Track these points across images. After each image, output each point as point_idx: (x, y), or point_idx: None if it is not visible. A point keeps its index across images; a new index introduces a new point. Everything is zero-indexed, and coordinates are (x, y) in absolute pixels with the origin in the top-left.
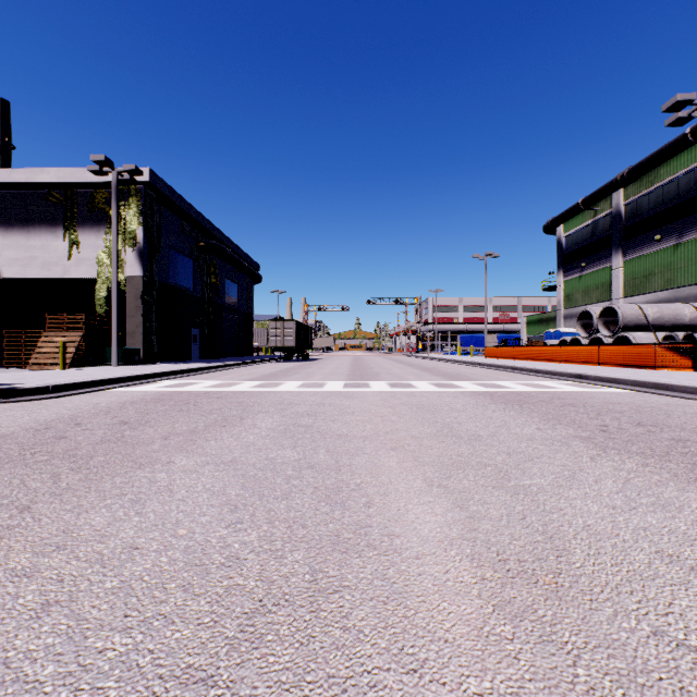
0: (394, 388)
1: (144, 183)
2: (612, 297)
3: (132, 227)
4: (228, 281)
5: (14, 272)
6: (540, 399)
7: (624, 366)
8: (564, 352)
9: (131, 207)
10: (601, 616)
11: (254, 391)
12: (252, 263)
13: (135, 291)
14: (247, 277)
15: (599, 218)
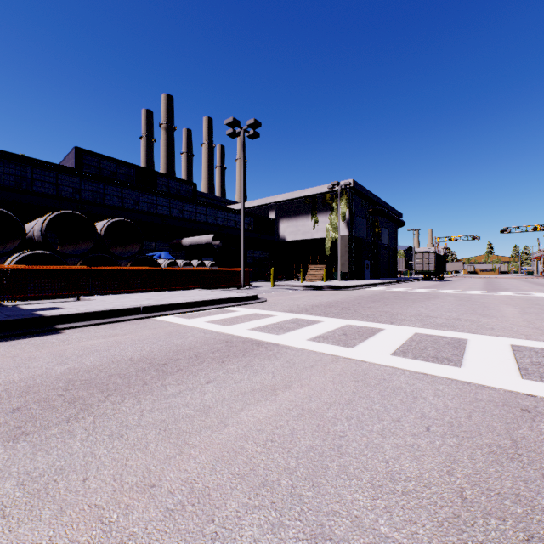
0: (516, 294)
1: (349, 187)
2: None
3: (343, 210)
4: (382, 229)
5: (291, 238)
6: None
7: None
8: None
9: (342, 200)
10: (540, 315)
11: (429, 292)
12: (397, 214)
13: (344, 243)
14: (394, 223)
15: None
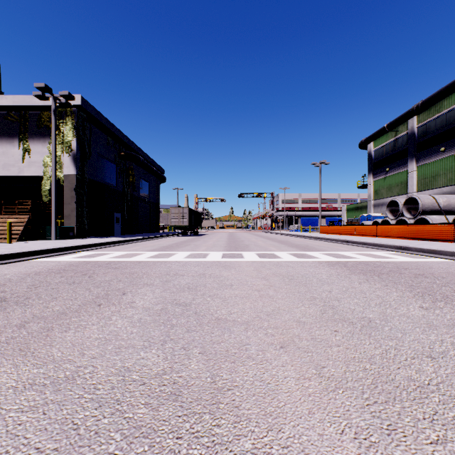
0: (263, 258)
1: (77, 106)
2: (408, 192)
3: (68, 138)
4: (142, 180)
5: None
6: (389, 269)
7: (428, 240)
8: (380, 229)
9: (67, 124)
10: None
11: (149, 261)
12: (159, 168)
13: (70, 185)
14: (156, 178)
15: (399, 137)
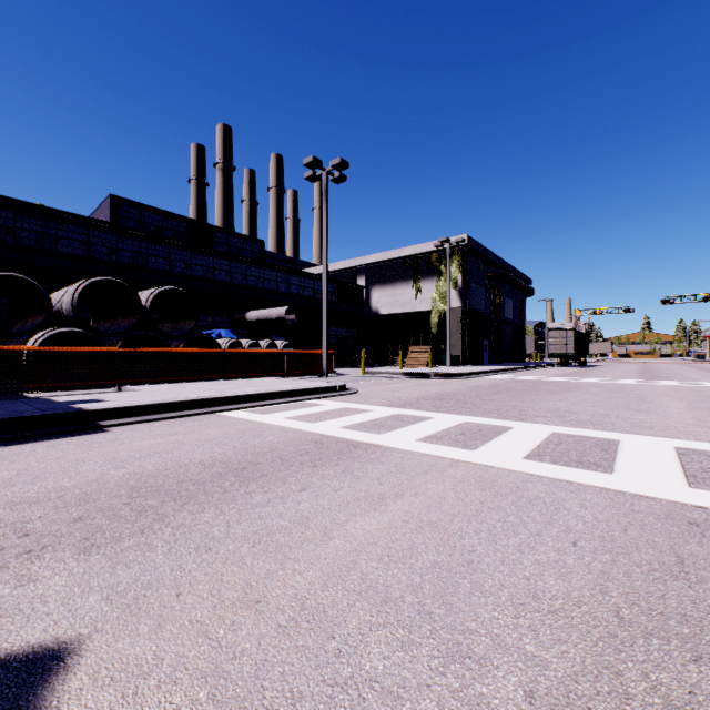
0: (682, 384)
1: (462, 245)
2: None
3: (454, 275)
4: (505, 299)
5: (386, 311)
6: None
7: None
8: None
9: (453, 262)
10: None
11: (568, 381)
12: (525, 279)
13: (456, 317)
14: (520, 292)
15: None
